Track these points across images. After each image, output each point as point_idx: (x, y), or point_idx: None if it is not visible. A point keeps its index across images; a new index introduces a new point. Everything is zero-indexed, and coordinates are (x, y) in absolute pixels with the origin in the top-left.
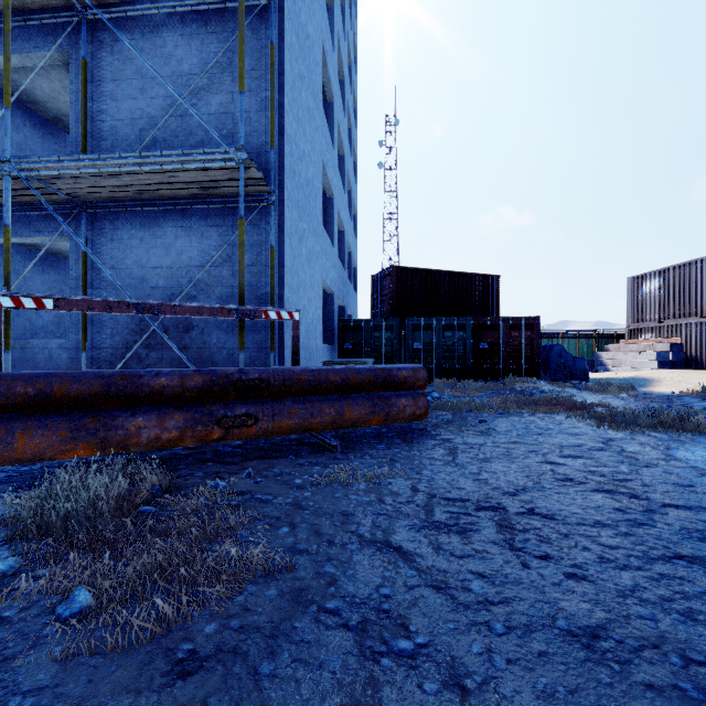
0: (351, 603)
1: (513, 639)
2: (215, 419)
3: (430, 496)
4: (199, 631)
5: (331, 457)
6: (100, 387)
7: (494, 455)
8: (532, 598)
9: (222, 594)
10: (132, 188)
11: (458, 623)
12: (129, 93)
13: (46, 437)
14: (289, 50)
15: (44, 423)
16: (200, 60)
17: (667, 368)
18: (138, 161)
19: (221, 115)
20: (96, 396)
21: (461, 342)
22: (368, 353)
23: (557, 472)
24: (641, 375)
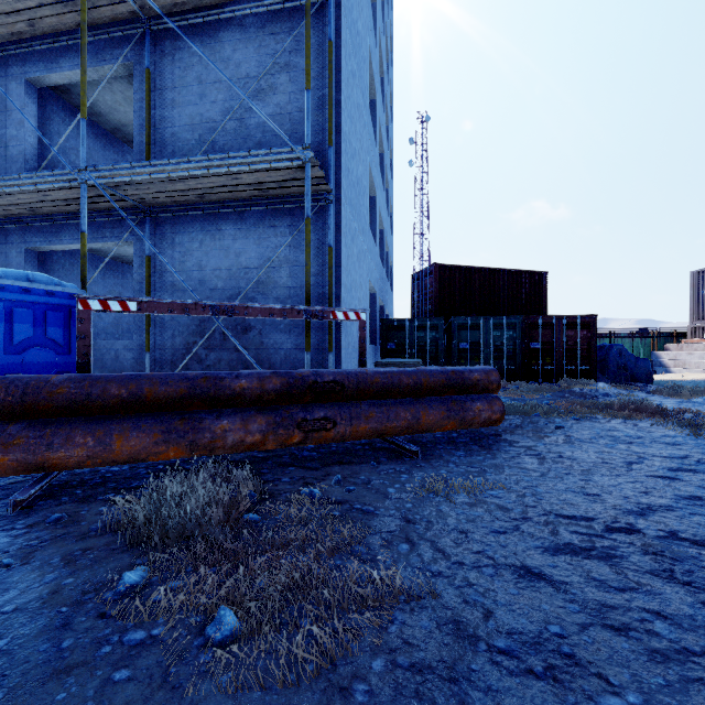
0: (523, 643)
1: None
2: (295, 423)
3: (546, 513)
4: (366, 667)
5: (413, 464)
6: (186, 389)
7: (591, 465)
8: None
9: (372, 622)
10: (196, 191)
11: (667, 678)
12: (189, 99)
13: (141, 439)
14: (344, 46)
15: (138, 424)
16: (257, 62)
17: None
18: (206, 164)
19: (278, 116)
20: (182, 398)
21: (511, 342)
22: (412, 353)
23: (677, 488)
24: None
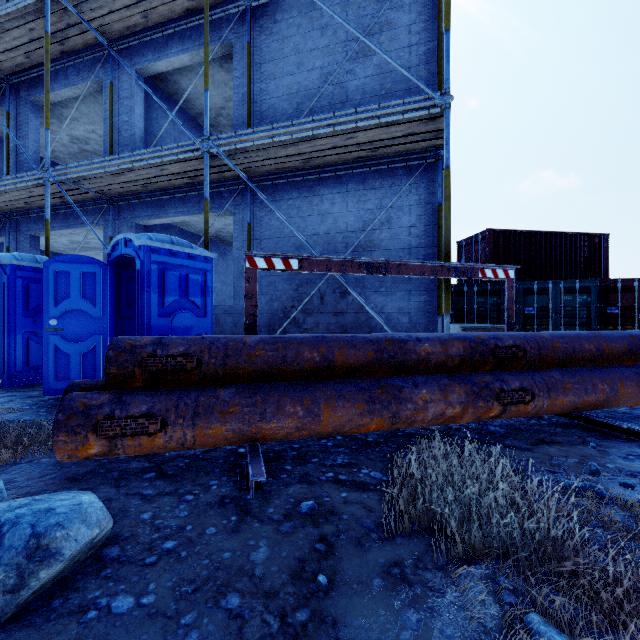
0: None
1: None
2: (493, 394)
3: None
4: None
5: None
6: (373, 353)
7: None
8: None
9: None
10: (303, 156)
11: None
12: (287, 70)
13: (346, 409)
14: None
15: (340, 392)
16: (356, 24)
17: None
18: (330, 122)
19: (378, 76)
20: (370, 363)
21: (584, 306)
22: (471, 319)
23: None
24: None
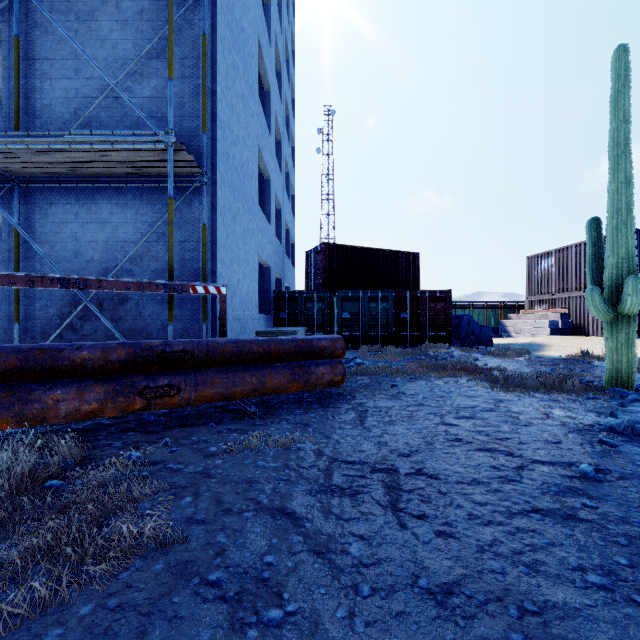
0: (233, 574)
1: (376, 600)
2: (137, 390)
3: (333, 460)
4: (73, 613)
5: (250, 423)
6: (18, 362)
7: (399, 417)
8: (402, 558)
9: (107, 571)
10: (65, 164)
11: (329, 588)
12: (64, 72)
13: None
14: (222, 41)
15: None
16: (135, 45)
17: (558, 335)
18: (68, 140)
19: (155, 99)
20: (13, 370)
21: (384, 312)
22: (302, 322)
23: (450, 433)
24: (536, 341)
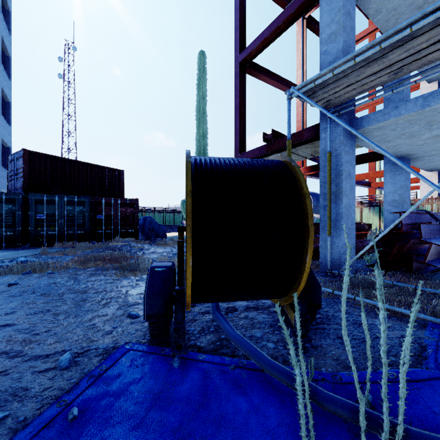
0: None
1: None
2: None
3: None
4: None
5: None
6: None
7: None
8: None
9: None
10: None
11: None
12: None
13: None
14: None
15: None
16: None
17: None
18: None
19: None
20: None
21: (81, 214)
22: None
23: None
24: None
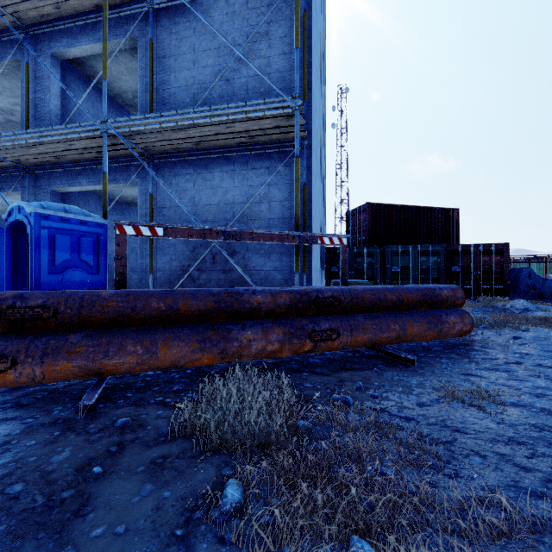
0: None
1: None
2: (306, 333)
3: None
4: None
5: (411, 371)
6: (213, 303)
7: None
8: None
9: None
10: (193, 139)
11: None
12: (184, 65)
13: (181, 347)
14: (313, 18)
15: (178, 334)
16: (241, 32)
17: None
18: (208, 114)
19: (259, 76)
20: (210, 311)
21: (435, 266)
22: (352, 275)
23: None
24: None
